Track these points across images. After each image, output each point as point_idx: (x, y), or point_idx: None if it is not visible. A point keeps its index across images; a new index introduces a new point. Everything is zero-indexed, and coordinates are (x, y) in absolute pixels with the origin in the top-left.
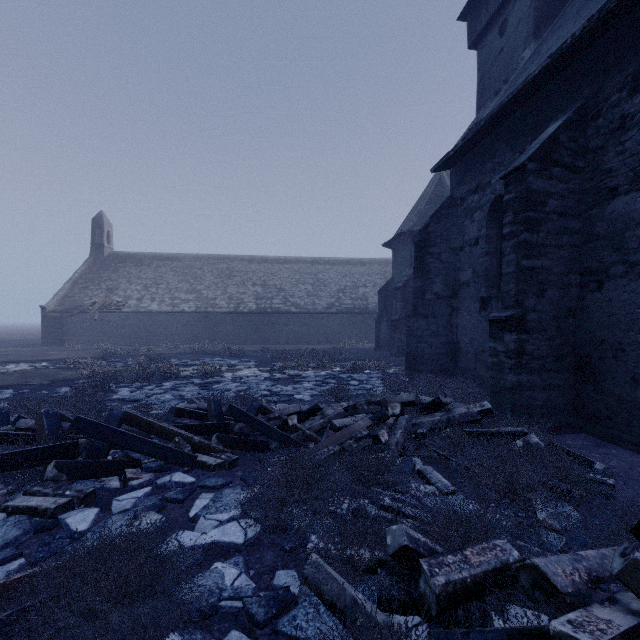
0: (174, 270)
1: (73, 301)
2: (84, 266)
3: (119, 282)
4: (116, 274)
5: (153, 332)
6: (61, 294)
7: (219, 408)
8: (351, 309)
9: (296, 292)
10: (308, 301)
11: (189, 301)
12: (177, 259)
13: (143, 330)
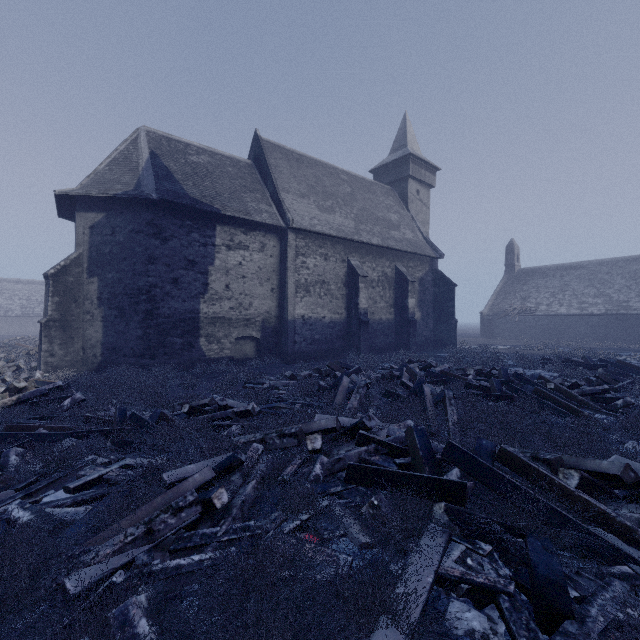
0: (578, 277)
1: (498, 308)
2: (501, 282)
3: (529, 292)
4: (526, 286)
5: (561, 331)
6: (490, 304)
7: None
8: None
9: None
10: None
11: (597, 304)
12: (580, 267)
13: (552, 329)
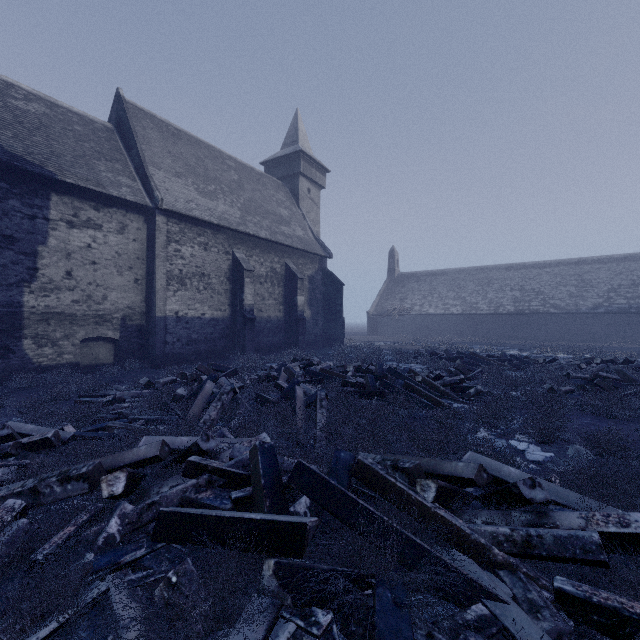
0: (443, 282)
1: (382, 308)
2: (384, 285)
3: (406, 294)
4: (404, 289)
5: (431, 328)
6: (375, 304)
7: (505, 355)
8: (625, 309)
9: (556, 294)
10: (569, 302)
11: (456, 306)
12: (444, 274)
13: (424, 327)
